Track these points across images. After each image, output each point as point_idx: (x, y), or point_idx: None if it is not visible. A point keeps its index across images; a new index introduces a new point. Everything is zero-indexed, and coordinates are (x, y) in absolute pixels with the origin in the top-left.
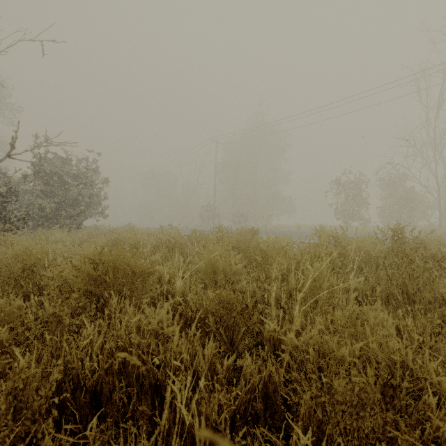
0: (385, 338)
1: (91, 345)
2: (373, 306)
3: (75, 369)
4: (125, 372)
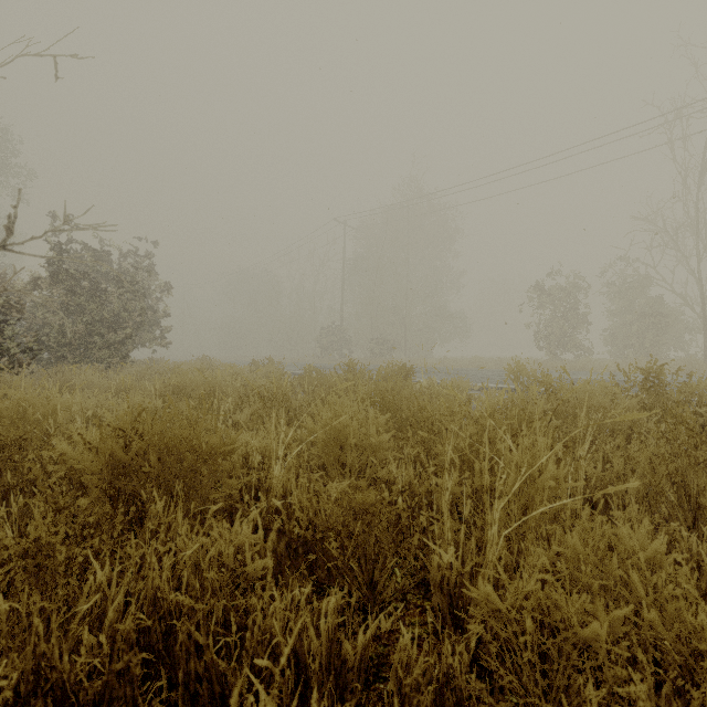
0: (676, 601)
1: (104, 604)
2: (635, 523)
3: (57, 672)
4: (169, 657)
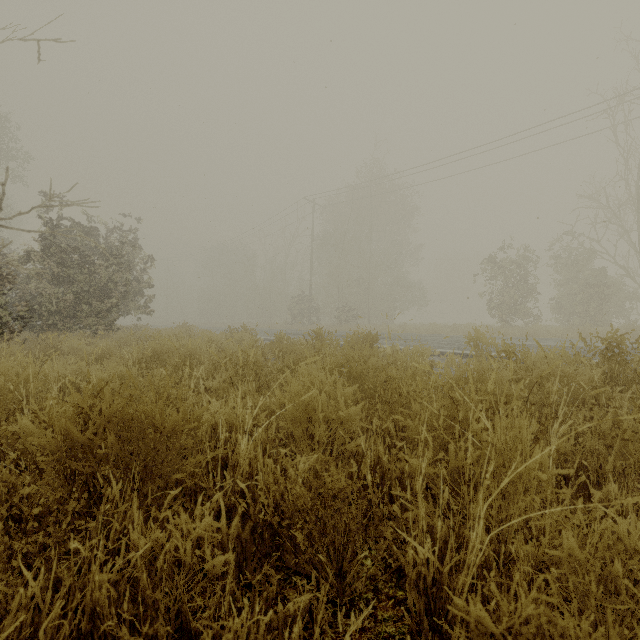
0: None
1: (36, 619)
2: (631, 517)
3: None
4: None
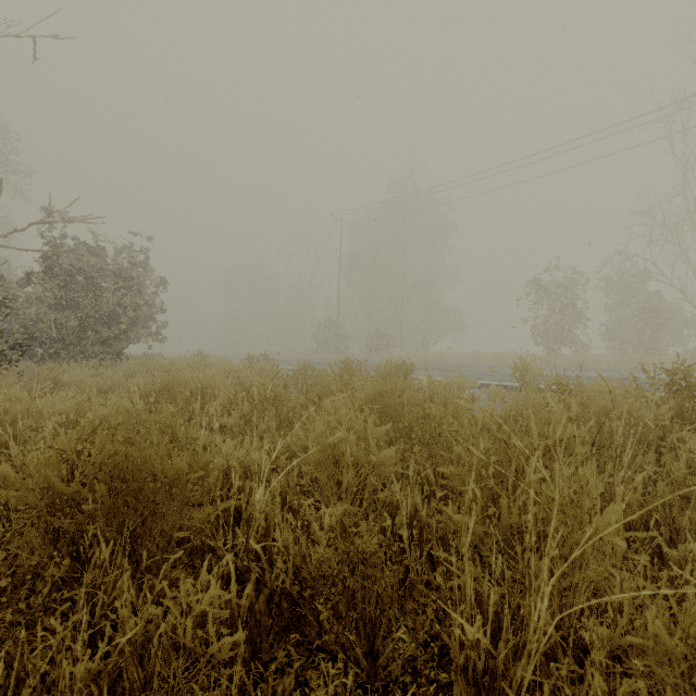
0: None
1: None
2: None
3: None
4: None
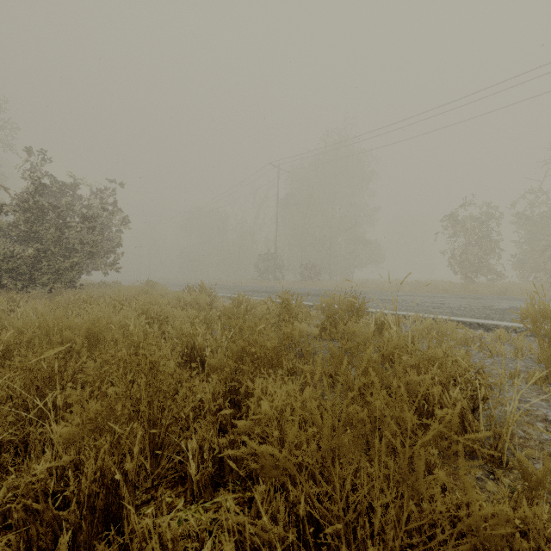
0: None
1: None
2: None
3: None
4: None
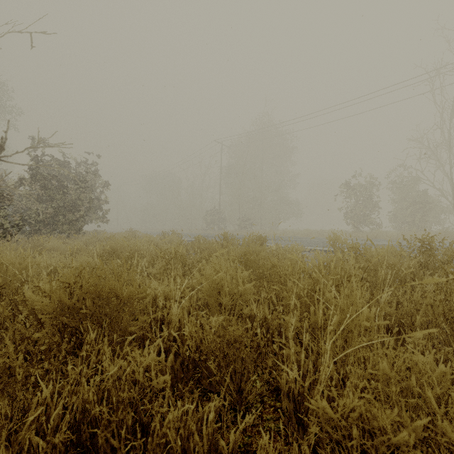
0: None
1: (48, 412)
2: (425, 351)
3: None
4: (94, 451)
